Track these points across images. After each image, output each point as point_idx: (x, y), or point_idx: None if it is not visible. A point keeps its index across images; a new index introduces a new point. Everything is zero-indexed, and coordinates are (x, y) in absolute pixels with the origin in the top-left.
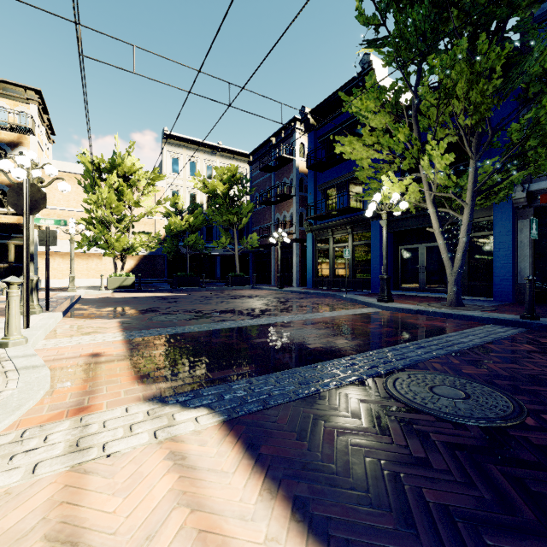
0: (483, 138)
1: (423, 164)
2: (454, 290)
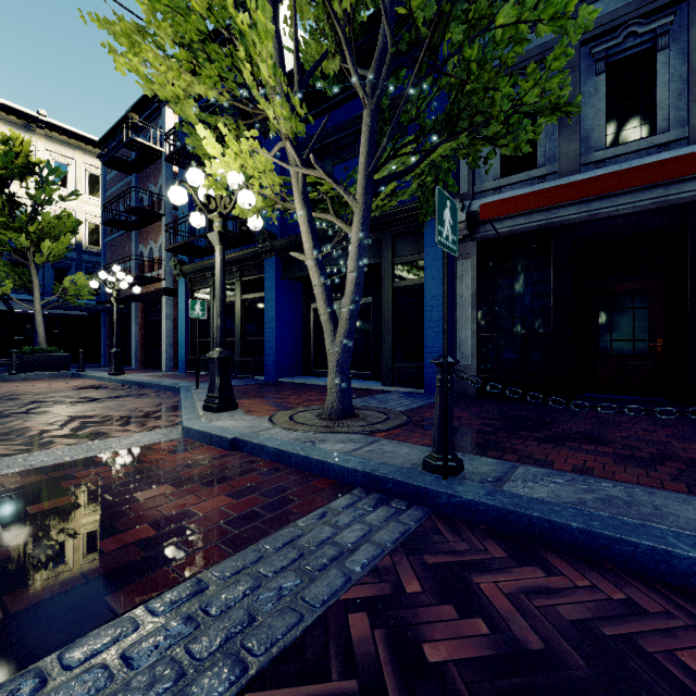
0: (413, 125)
1: (248, 78)
2: (336, 383)
